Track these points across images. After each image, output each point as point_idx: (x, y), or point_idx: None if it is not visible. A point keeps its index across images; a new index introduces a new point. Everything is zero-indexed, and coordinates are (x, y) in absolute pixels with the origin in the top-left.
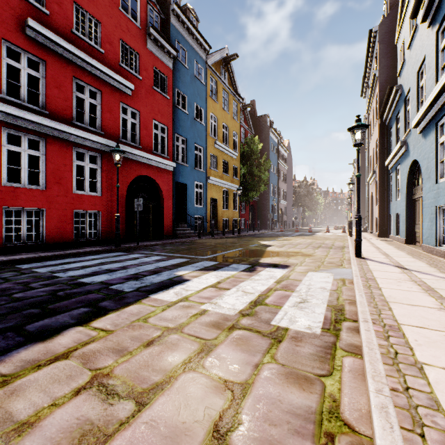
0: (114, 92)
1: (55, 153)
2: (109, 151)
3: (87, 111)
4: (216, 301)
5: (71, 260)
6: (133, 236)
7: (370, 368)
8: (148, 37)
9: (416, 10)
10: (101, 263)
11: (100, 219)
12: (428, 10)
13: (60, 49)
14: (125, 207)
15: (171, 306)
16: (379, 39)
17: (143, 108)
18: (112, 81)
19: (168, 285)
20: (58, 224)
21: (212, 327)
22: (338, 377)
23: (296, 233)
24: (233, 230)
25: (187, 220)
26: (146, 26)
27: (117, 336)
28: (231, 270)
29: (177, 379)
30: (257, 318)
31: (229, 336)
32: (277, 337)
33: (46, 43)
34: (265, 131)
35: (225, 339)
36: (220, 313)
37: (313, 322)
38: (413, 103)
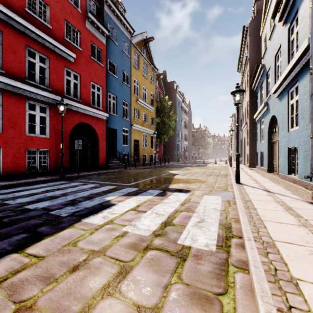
0: (60, 59)
1: (11, 104)
2: (56, 104)
3: (37, 72)
4: (135, 223)
5: (22, 188)
6: (75, 167)
7: (258, 287)
8: (87, 19)
9: (275, 12)
10: (47, 191)
11: (48, 155)
12: (283, 13)
13: (15, 22)
14: (69, 146)
15: (98, 229)
16: (250, 32)
17: (83, 72)
18: (58, 51)
19: (98, 209)
20: (13, 159)
21: (130, 248)
22: (233, 294)
23: (194, 164)
24: (150, 163)
25: (117, 155)
26: (85, 11)
27: (47, 262)
28: (148, 194)
29: (95, 307)
30: (167, 237)
31: (144, 257)
32: (182, 256)
33: (2, 17)
34: (173, 92)
35: (140, 260)
36: (137, 234)
37: (209, 240)
38: (272, 77)
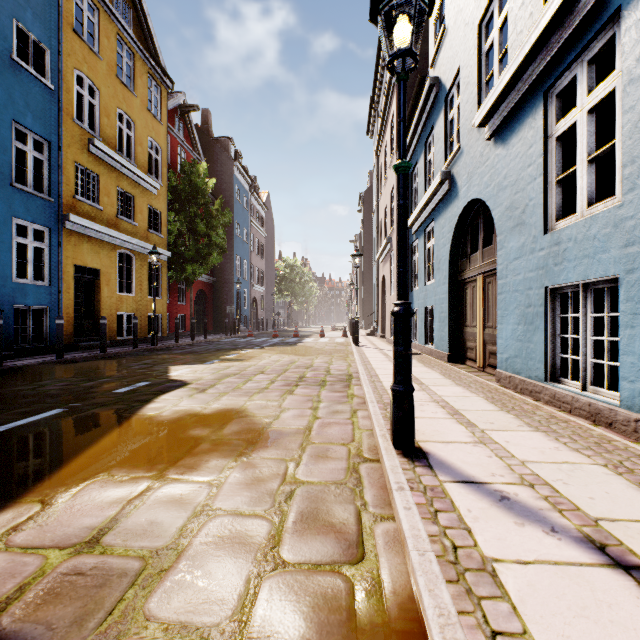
0: None
1: None
2: None
3: None
4: None
5: None
6: None
7: None
8: None
9: None
10: None
11: None
12: None
13: None
14: None
15: None
16: None
17: None
18: None
19: None
20: None
21: None
22: None
23: (273, 339)
24: (134, 339)
25: None
26: None
27: None
28: None
29: None
30: None
31: None
32: None
33: None
34: (227, 164)
35: None
36: None
37: None
38: (468, 92)
